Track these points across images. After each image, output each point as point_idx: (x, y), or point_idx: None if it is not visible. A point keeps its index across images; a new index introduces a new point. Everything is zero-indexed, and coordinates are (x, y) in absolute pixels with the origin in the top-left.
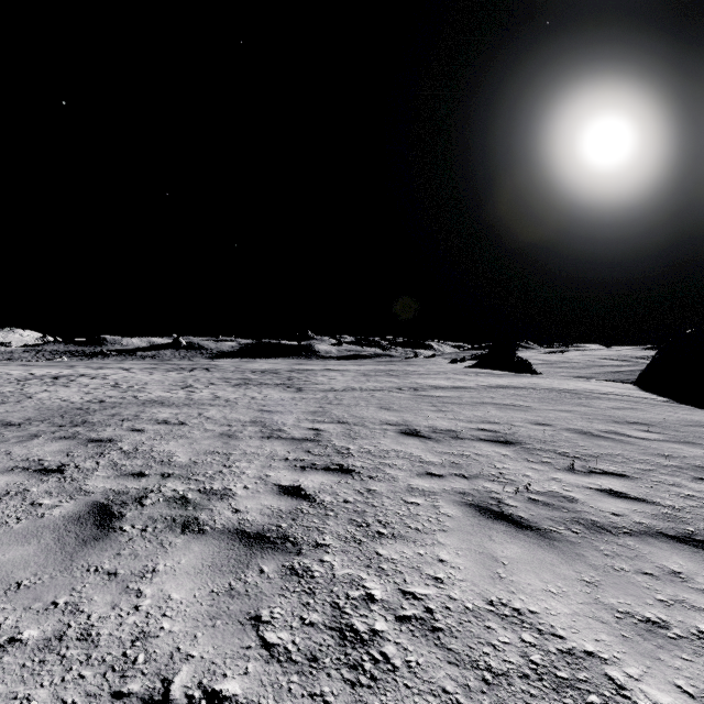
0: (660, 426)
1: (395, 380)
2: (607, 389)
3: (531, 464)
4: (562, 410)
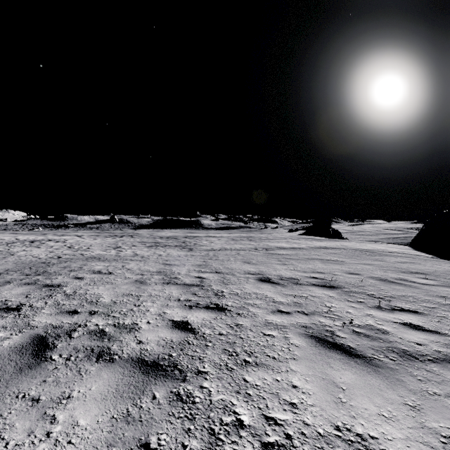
0: (433, 275)
1: (253, 243)
2: (392, 249)
3: (351, 303)
4: (365, 264)
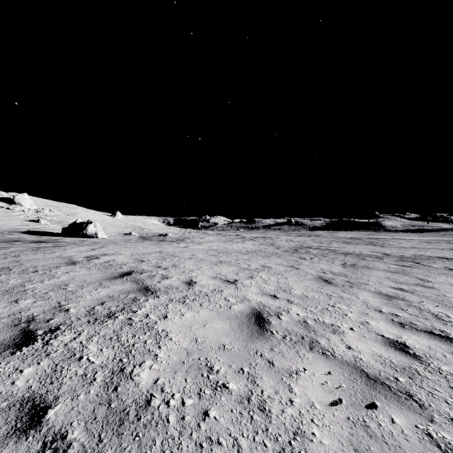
0: None
1: (451, 245)
2: None
3: None
4: None
